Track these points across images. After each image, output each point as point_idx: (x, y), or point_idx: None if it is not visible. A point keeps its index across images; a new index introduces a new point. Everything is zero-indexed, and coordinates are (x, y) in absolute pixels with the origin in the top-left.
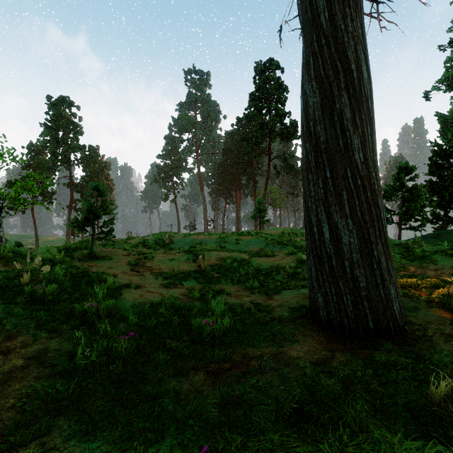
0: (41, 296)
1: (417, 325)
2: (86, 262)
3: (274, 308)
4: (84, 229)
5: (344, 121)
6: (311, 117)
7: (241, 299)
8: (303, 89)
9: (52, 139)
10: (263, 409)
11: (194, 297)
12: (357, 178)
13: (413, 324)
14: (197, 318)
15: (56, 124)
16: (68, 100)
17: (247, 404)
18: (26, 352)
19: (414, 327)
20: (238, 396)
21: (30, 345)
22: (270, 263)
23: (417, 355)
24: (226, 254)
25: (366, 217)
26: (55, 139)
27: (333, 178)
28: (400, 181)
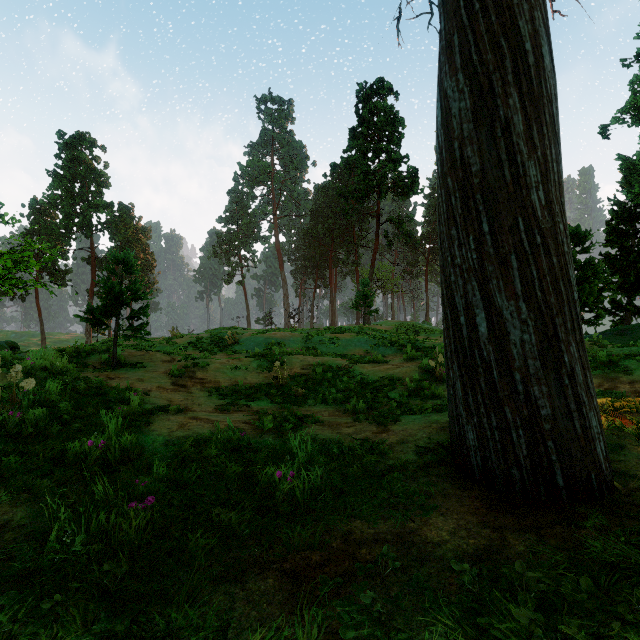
0: (16, 429)
1: (635, 480)
2: (106, 371)
3: (393, 447)
4: (103, 323)
5: (513, 137)
6: (456, 134)
7: (339, 430)
8: (441, 90)
9: (65, 193)
10: None
11: (264, 428)
12: (534, 232)
13: (624, 476)
14: (267, 467)
15: (70, 173)
16: (88, 138)
17: None
18: None
19: (631, 483)
20: (336, 632)
21: None
22: (381, 373)
23: None
24: (315, 359)
25: (550, 298)
26: (69, 193)
27: (493, 234)
28: None
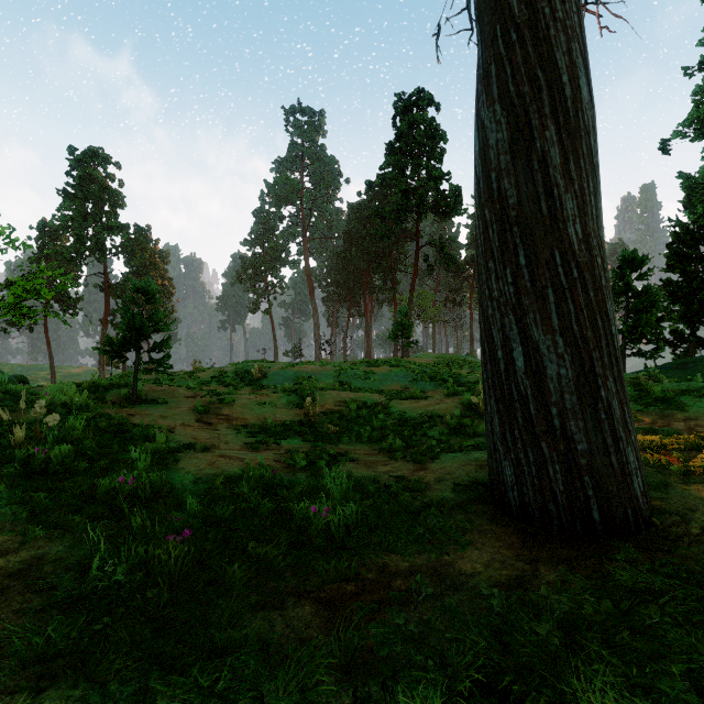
0: (43, 466)
1: (673, 516)
2: (126, 408)
3: (430, 485)
4: (122, 355)
5: (549, 170)
6: (493, 166)
7: (375, 468)
8: (478, 119)
9: (77, 214)
10: (418, 678)
11: (297, 466)
12: (571, 266)
13: (664, 513)
14: (302, 503)
15: (82, 192)
16: (101, 154)
17: (388, 666)
18: (7, 563)
19: (668, 518)
20: (371, 650)
21: (16, 550)
22: (420, 410)
23: (682, 571)
24: (349, 395)
25: (587, 333)
26: (81, 214)
27: (530, 267)
28: (625, 280)
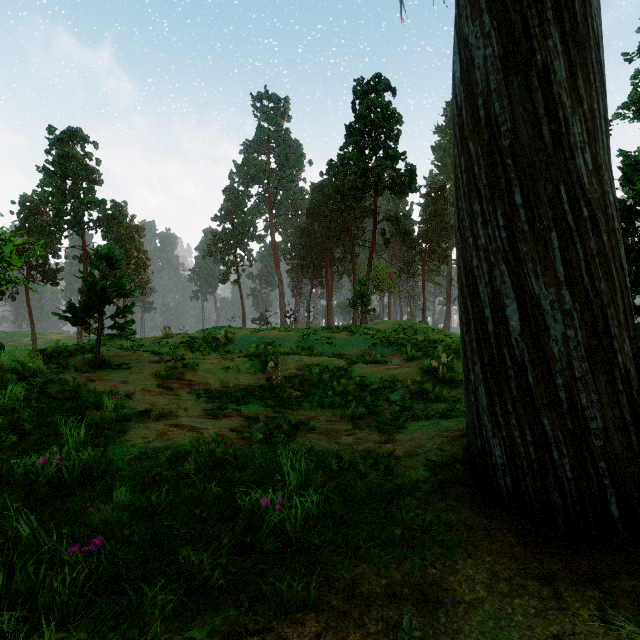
0: None
1: None
2: (87, 373)
3: (400, 461)
4: (84, 321)
5: (553, 87)
6: (480, 89)
7: (338, 439)
8: (460, 39)
9: (56, 190)
10: None
11: (253, 438)
12: (580, 203)
13: None
14: (251, 492)
15: (61, 169)
16: (79, 134)
17: None
18: None
19: None
20: None
21: None
22: (381, 374)
23: None
24: (311, 359)
25: (599, 285)
26: (60, 190)
27: (528, 206)
28: None
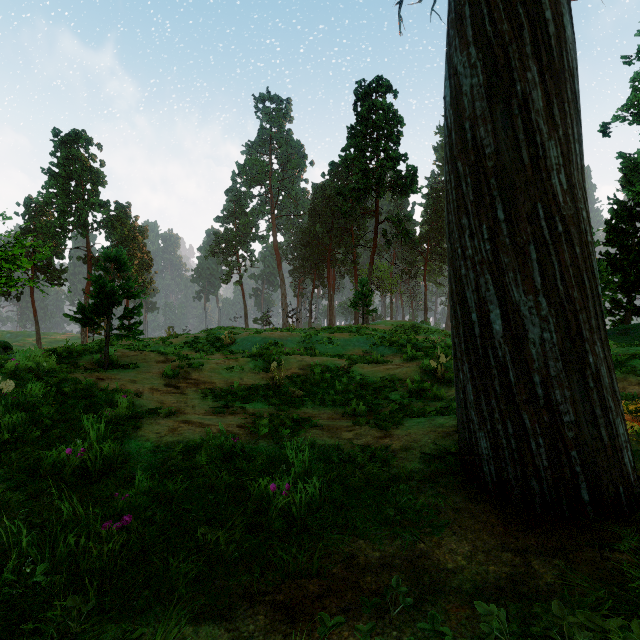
0: None
1: None
2: (97, 372)
3: (396, 454)
4: (94, 322)
5: (531, 115)
6: (467, 114)
7: (339, 434)
8: (450, 66)
9: (60, 191)
10: None
11: (259, 433)
12: (555, 219)
13: None
14: (260, 479)
15: (66, 171)
16: (84, 136)
17: None
18: None
19: None
20: None
21: None
22: (381, 373)
23: None
24: (313, 360)
25: (573, 293)
26: (65, 191)
27: (509, 221)
28: None
